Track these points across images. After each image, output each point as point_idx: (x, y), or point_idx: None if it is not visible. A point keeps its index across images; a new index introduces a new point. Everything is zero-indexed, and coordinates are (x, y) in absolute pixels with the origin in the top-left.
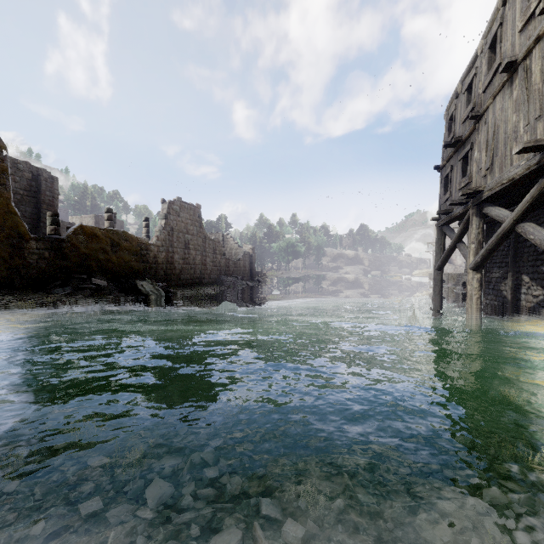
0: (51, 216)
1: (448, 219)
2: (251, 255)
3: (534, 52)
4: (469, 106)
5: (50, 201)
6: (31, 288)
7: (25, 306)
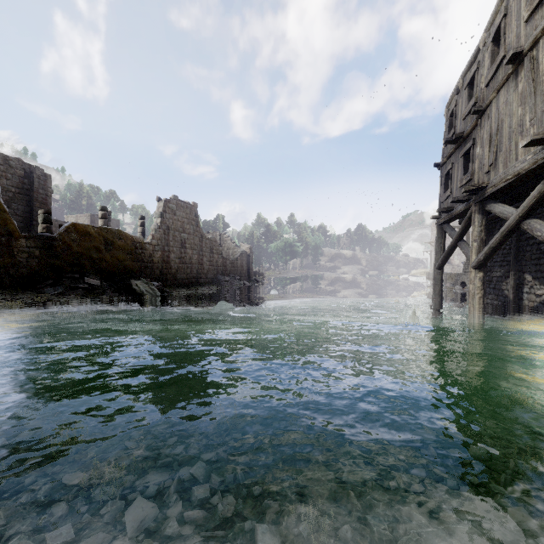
0: (43, 214)
1: (449, 217)
2: (248, 254)
3: (541, 42)
4: (471, 101)
5: (43, 199)
6: (21, 288)
7: (13, 306)
